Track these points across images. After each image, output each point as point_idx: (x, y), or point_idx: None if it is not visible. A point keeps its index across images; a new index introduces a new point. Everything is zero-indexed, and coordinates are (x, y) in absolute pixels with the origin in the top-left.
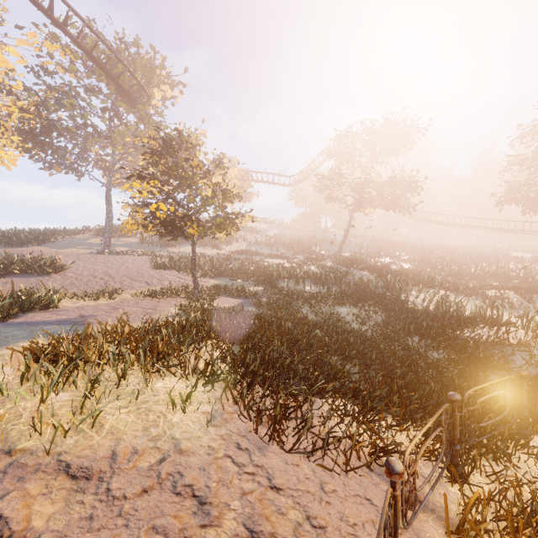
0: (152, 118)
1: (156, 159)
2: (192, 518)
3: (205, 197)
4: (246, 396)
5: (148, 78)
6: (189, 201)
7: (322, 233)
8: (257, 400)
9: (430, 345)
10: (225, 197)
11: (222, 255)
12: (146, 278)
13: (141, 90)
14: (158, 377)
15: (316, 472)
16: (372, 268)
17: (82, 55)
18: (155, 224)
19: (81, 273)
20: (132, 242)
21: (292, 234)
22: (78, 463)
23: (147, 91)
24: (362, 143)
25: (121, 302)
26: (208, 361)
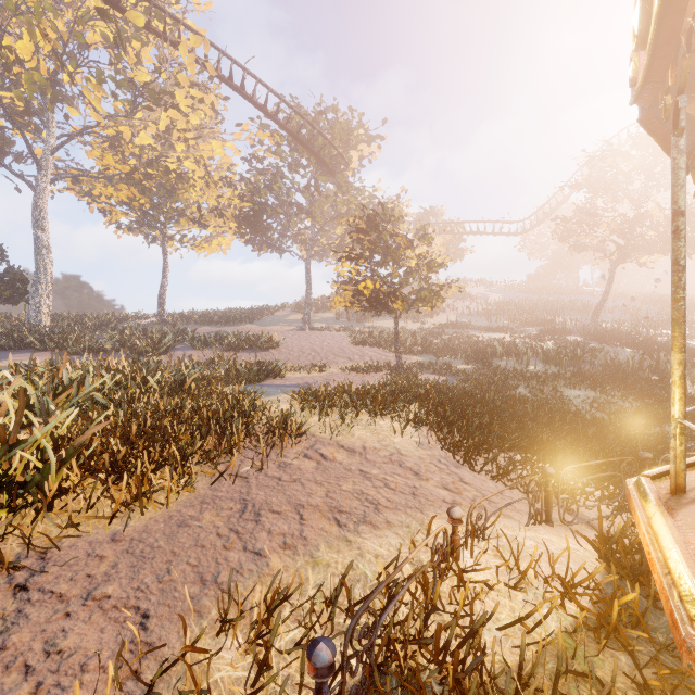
0: (351, 186)
1: (362, 237)
2: (411, 476)
3: (409, 271)
4: (447, 437)
5: (345, 141)
6: (394, 277)
7: (570, 294)
8: (456, 443)
9: (688, 436)
10: (430, 268)
11: (425, 330)
12: (348, 354)
13: (339, 157)
14: (380, 419)
15: (498, 487)
16: (646, 344)
17: (288, 136)
18: (361, 301)
19: (292, 349)
20: (328, 317)
21: (520, 299)
22: (347, 446)
23: (346, 158)
24: (631, 163)
25: (330, 375)
26: (415, 415)
